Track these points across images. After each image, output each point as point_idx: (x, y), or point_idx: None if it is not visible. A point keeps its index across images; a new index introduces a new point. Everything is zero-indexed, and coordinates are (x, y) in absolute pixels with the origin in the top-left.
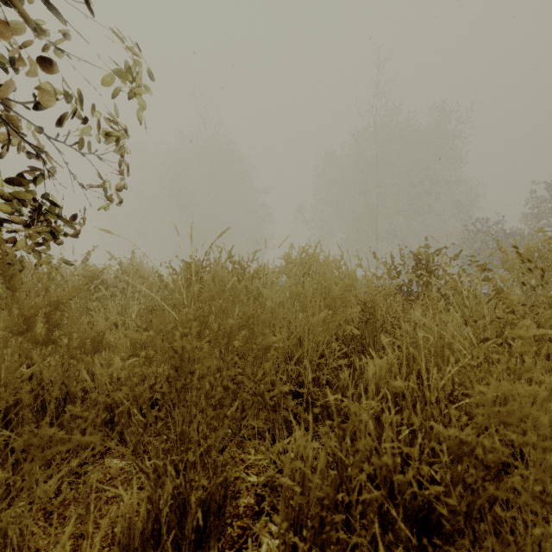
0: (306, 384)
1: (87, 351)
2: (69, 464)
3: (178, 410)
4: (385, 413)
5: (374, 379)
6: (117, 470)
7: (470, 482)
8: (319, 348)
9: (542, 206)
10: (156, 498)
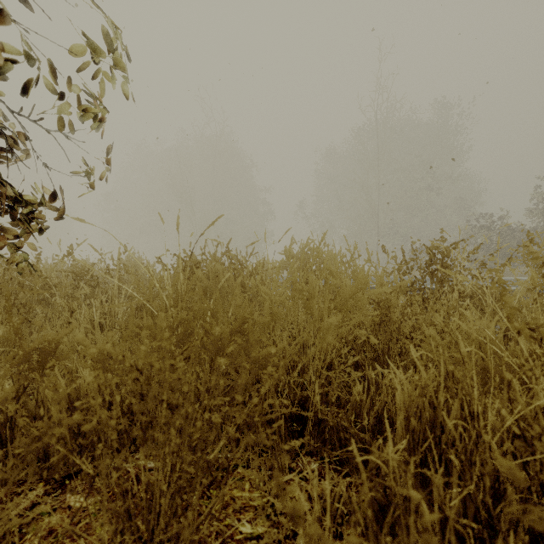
0: (312, 400)
1: (34, 367)
2: (3, 518)
3: (142, 453)
4: (432, 468)
5: (403, 405)
6: None
7: None
8: (327, 356)
9: None
10: None
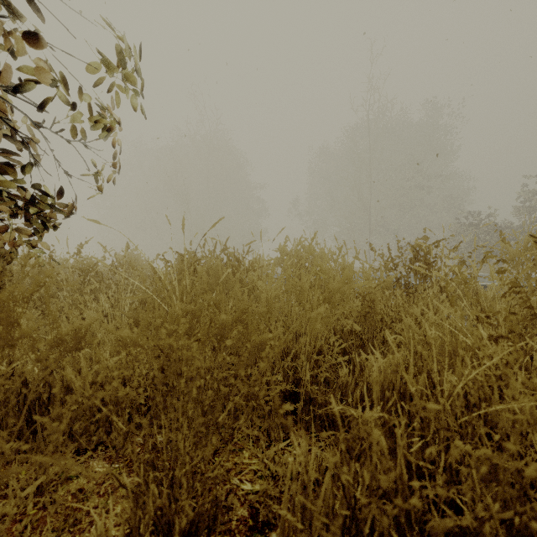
0: (303, 381)
1: (68, 349)
2: (46, 473)
3: (163, 416)
4: (396, 422)
5: (379, 380)
6: (93, 486)
7: (507, 516)
8: (317, 343)
9: (534, 199)
10: (135, 521)
